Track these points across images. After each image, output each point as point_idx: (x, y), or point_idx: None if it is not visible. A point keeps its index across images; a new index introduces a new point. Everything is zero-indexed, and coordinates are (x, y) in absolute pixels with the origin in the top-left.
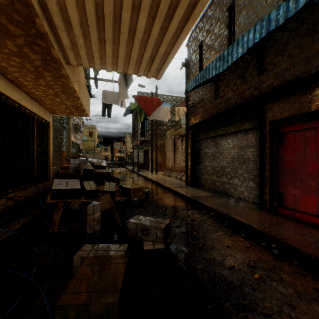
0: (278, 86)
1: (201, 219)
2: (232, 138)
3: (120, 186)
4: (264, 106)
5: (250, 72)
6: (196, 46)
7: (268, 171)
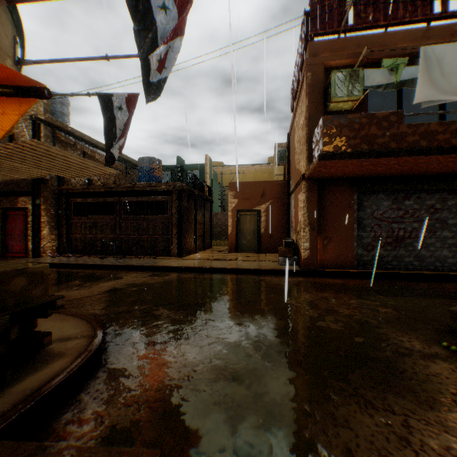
0: (8, 190)
1: None
2: None
3: None
4: (1, 199)
5: None
6: None
7: (3, 234)
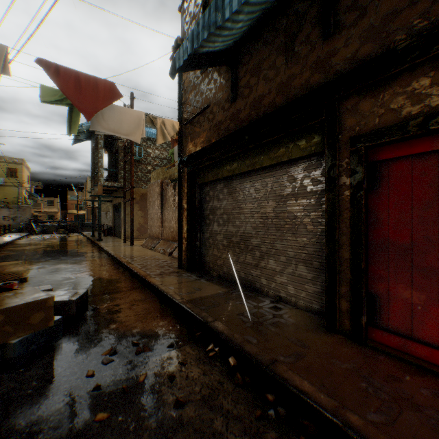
0: (373, 57)
1: (203, 388)
2: (264, 179)
3: (2, 290)
4: (339, 106)
5: (306, 36)
6: (196, 6)
7: (349, 247)
